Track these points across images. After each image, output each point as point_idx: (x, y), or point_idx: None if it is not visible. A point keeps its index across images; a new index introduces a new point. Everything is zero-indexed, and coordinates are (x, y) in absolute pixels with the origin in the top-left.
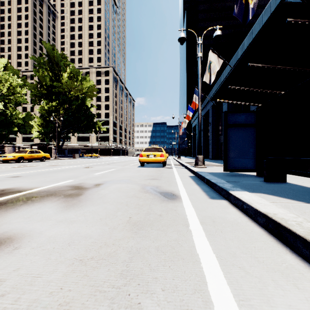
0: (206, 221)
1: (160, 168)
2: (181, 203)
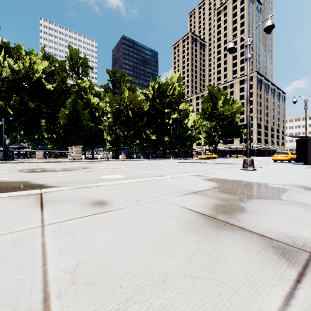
0: None
1: (283, 163)
2: None
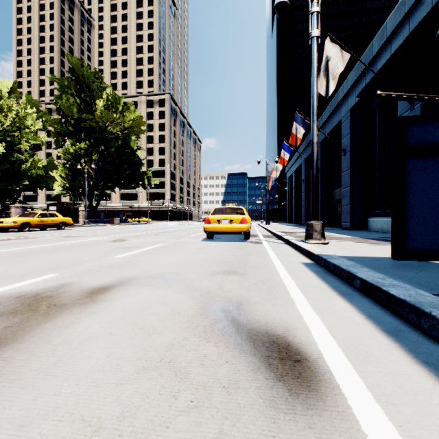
0: None
1: (241, 244)
2: None
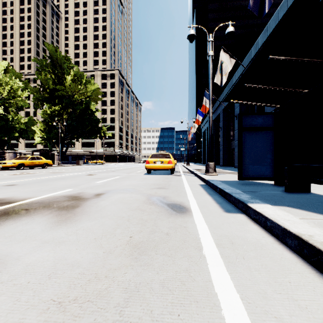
0: (222, 242)
1: (168, 176)
2: (192, 218)
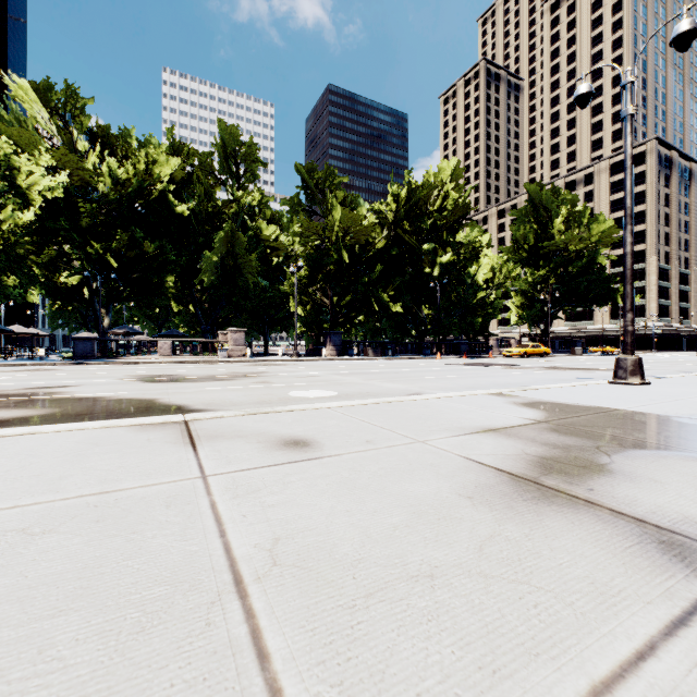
0: None
1: None
2: None
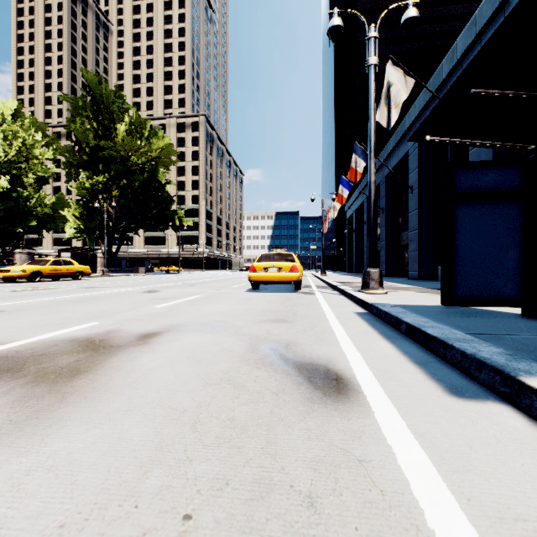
0: None
1: (290, 294)
2: (371, 419)
